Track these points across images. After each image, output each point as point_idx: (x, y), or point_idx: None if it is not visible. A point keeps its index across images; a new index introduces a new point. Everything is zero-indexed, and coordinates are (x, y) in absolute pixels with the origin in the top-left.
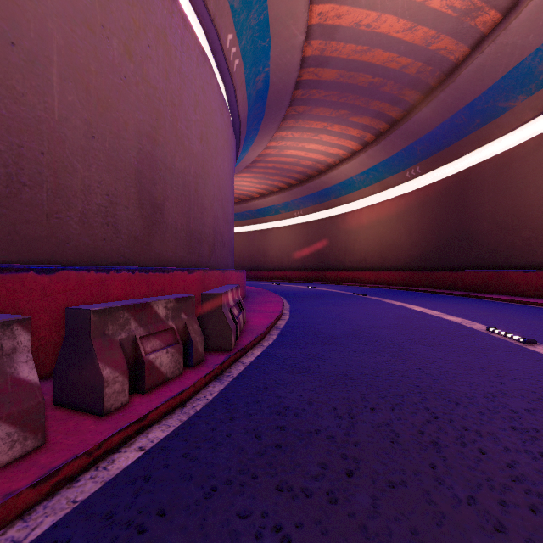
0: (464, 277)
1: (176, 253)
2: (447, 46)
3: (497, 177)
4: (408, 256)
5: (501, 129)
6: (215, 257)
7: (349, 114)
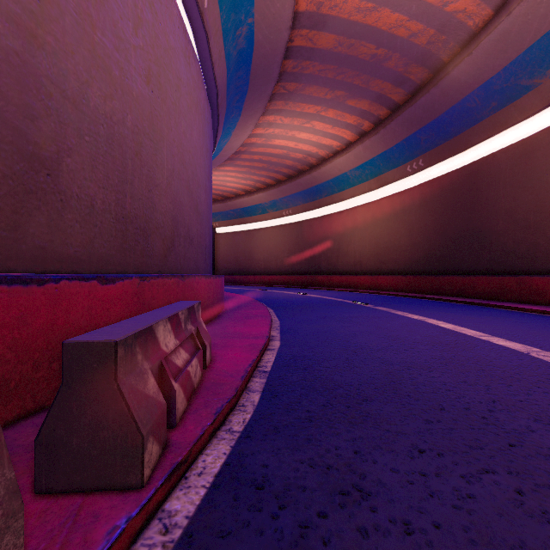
0: (476, 282)
1: (90, 248)
2: (467, 7)
3: (515, 169)
4: (408, 259)
5: (522, 112)
6: (176, 257)
7: (347, 97)
